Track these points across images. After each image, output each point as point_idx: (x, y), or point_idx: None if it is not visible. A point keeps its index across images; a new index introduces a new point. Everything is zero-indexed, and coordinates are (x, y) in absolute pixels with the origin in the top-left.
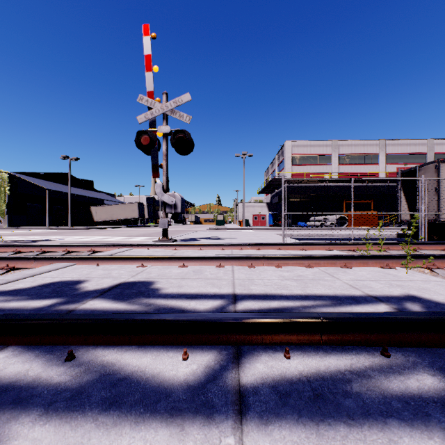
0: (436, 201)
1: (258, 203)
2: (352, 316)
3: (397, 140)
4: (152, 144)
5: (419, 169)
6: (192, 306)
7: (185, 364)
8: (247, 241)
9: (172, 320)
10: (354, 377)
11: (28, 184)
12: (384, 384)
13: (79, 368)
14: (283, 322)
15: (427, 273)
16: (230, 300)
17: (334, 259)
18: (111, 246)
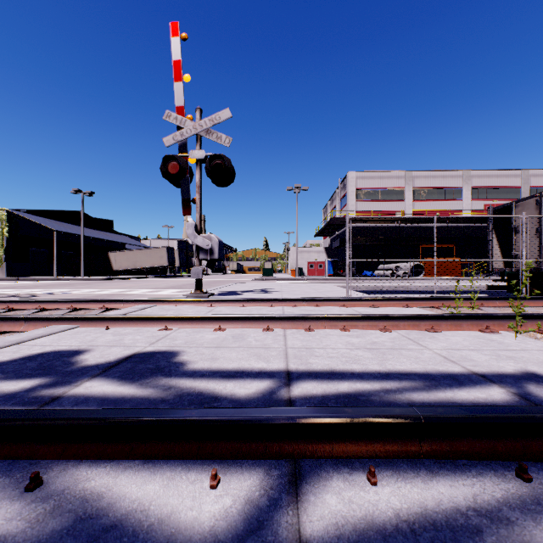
0: (537, 245)
1: (314, 248)
2: (467, 413)
3: (485, 171)
4: (182, 172)
5: (516, 205)
6: (228, 391)
7: (213, 496)
8: (301, 295)
9: (196, 421)
10: (484, 522)
11: (32, 224)
12: (537, 539)
13: (44, 505)
14: (363, 423)
15: (541, 339)
16: (282, 380)
17: (418, 320)
18: (129, 302)
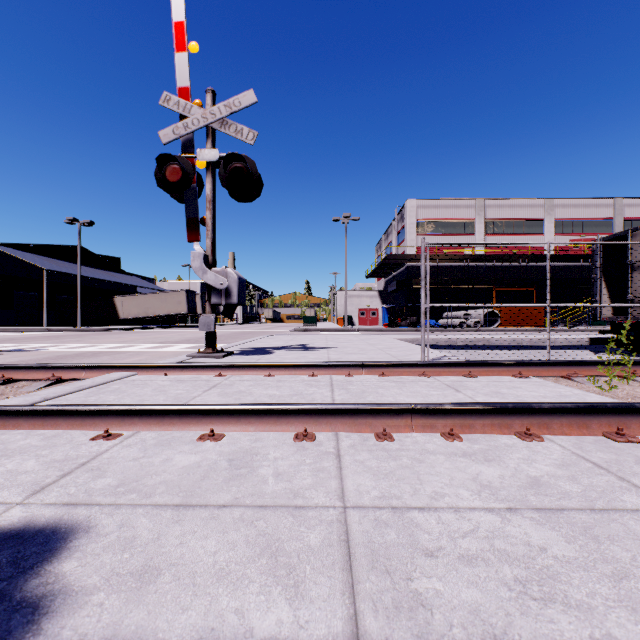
0: None
1: (366, 291)
2: None
3: (570, 200)
4: (186, 180)
5: (632, 234)
6: None
7: None
8: (356, 355)
9: None
10: None
11: (17, 262)
12: None
13: None
14: None
15: None
16: None
17: (585, 415)
18: (94, 369)
